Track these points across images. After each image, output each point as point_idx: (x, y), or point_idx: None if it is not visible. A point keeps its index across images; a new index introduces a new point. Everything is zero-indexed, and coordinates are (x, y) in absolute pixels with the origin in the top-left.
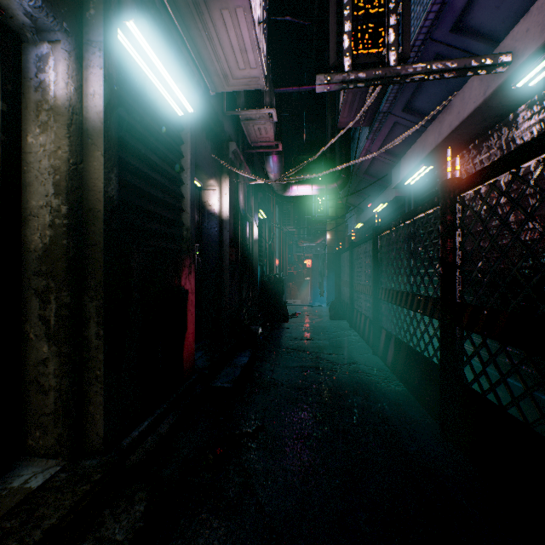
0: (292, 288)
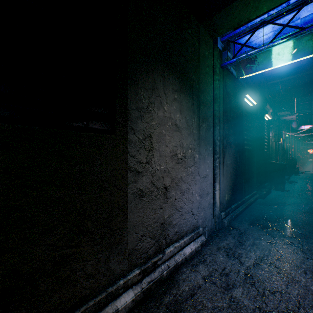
0: (297, 166)
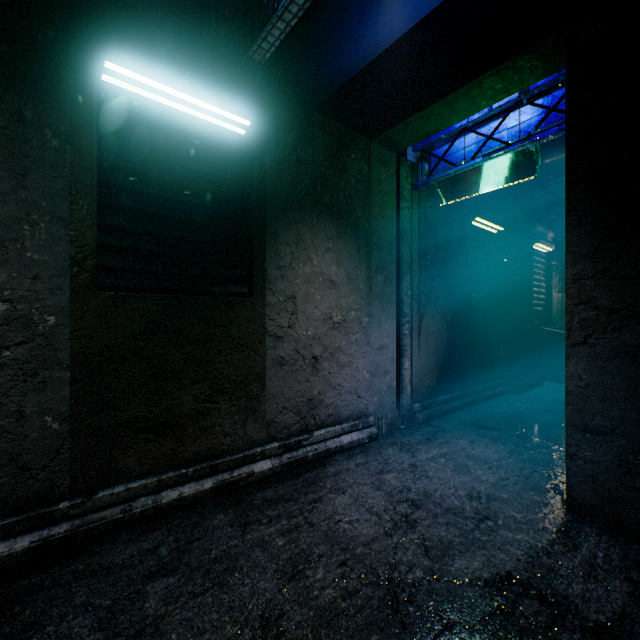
0: None
